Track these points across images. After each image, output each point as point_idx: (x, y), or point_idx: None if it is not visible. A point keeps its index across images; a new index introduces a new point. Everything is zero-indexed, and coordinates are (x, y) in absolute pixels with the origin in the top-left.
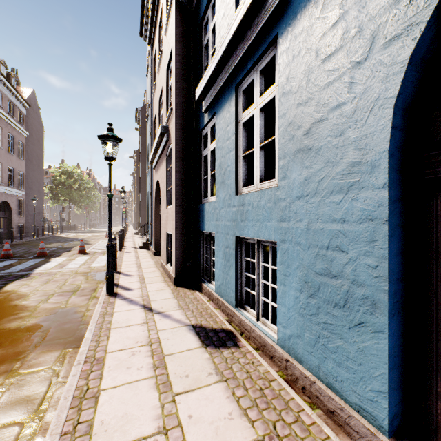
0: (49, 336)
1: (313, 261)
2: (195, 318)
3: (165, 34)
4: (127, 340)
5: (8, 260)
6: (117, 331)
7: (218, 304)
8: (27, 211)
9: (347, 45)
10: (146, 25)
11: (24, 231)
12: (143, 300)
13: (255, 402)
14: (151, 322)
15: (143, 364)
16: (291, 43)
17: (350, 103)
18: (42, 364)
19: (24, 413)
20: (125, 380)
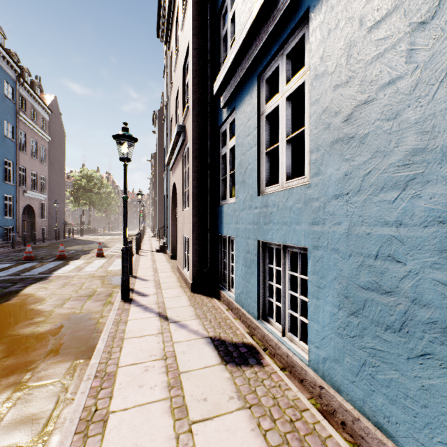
0: (62, 345)
1: (356, 272)
2: (213, 329)
3: (182, 29)
4: (141, 353)
5: (29, 263)
6: (130, 341)
7: (238, 314)
8: (50, 214)
9: (405, 4)
10: (163, 26)
11: (46, 234)
12: (159, 308)
13: (286, 438)
14: (166, 333)
15: (157, 382)
16: (327, 16)
17: (409, 76)
18: (51, 376)
19: (28, 434)
20: (136, 401)
